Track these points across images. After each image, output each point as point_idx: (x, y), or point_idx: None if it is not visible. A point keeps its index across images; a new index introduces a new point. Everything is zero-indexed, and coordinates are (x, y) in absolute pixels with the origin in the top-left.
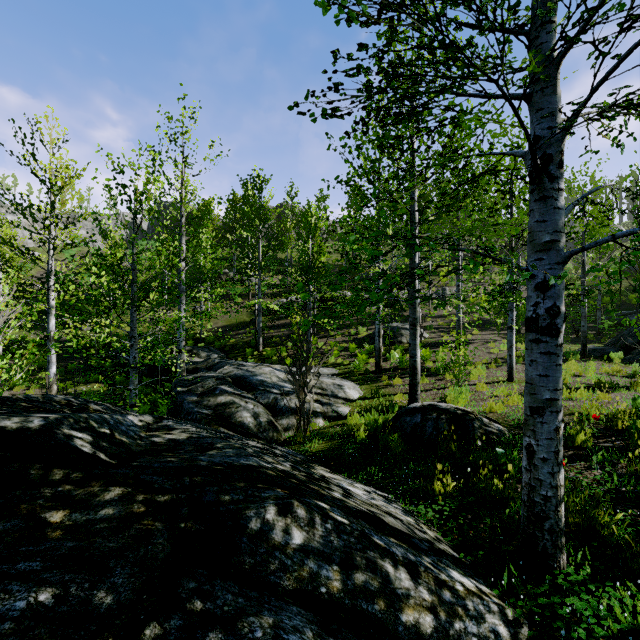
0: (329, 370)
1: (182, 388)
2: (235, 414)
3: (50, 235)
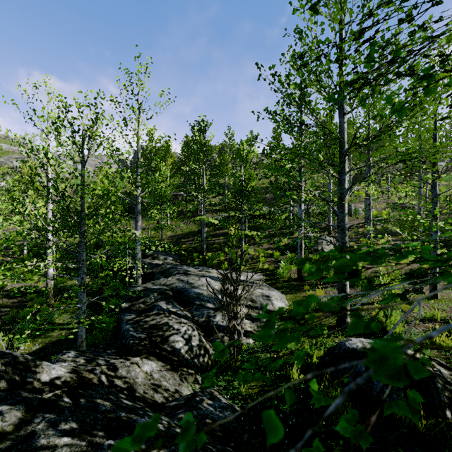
0: (258, 276)
1: (126, 303)
2: (167, 338)
3: (48, 170)
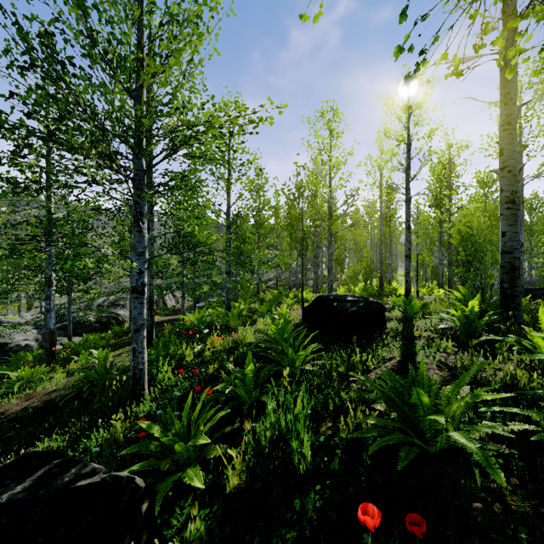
0: None
1: None
2: None
3: None
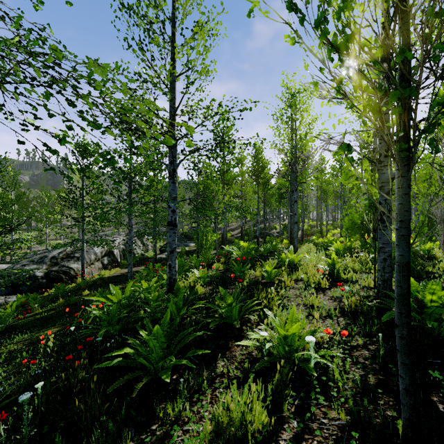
0: None
1: None
2: None
3: None
